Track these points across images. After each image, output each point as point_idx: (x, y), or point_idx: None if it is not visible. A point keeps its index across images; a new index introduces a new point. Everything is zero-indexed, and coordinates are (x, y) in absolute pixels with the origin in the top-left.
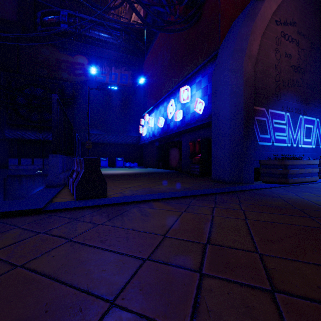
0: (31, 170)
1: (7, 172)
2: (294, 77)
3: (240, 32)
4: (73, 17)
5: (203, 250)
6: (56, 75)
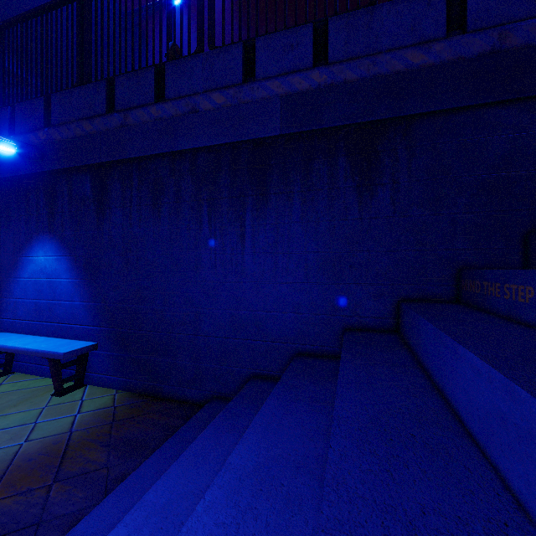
0: None
1: None
2: None
3: None
4: None
5: None
6: None
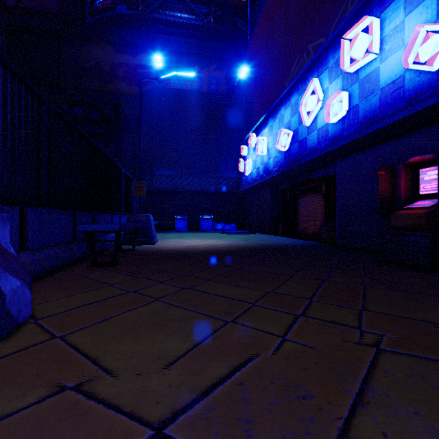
0: None
1: None
2: None
3: None
4: None
5: None
6: (111, 88)
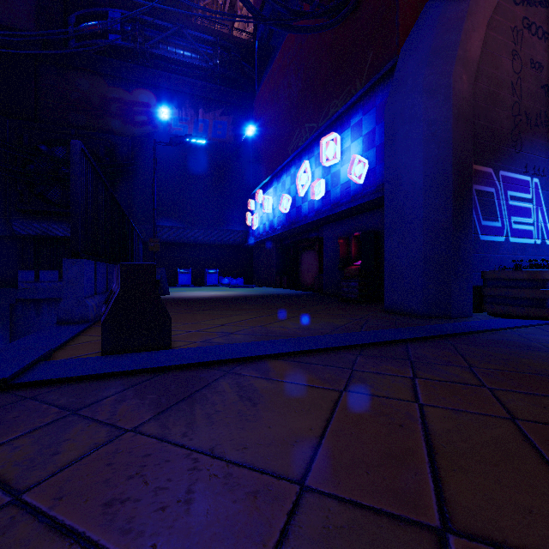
0: (58, 291)
1: (16, 293)
2: (547, 109)
3: (444, 15)
4: (132, 23)
5: None
6: (102, 125)
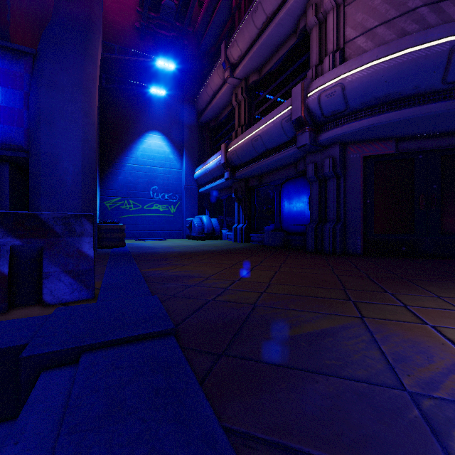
0: None
1: None
2: None
3: (87, 68)
4: None
5: (241, 265)
6: None
